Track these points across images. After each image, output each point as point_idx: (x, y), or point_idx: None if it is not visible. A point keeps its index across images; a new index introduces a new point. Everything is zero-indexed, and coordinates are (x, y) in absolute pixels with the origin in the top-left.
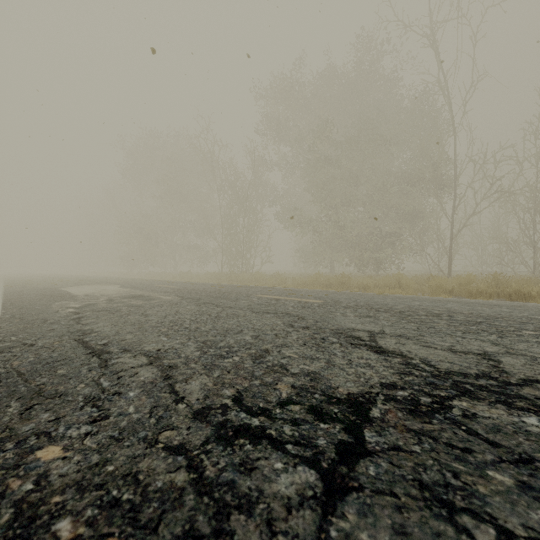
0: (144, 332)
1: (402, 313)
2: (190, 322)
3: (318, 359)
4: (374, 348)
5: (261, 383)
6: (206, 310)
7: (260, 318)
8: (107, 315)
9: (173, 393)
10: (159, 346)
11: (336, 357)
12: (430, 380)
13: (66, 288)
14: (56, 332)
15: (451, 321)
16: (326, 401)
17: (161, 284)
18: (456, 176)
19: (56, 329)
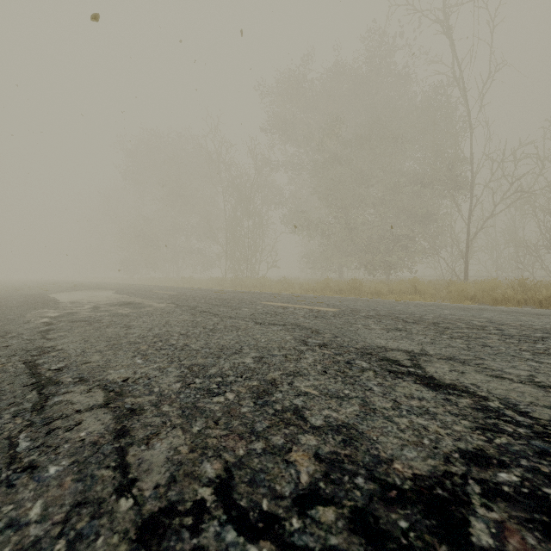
0: (117, 351)
1: (437, 325)
2: (178, 337)
3: (348, 399)
4: (423, 380)
5: (264, 448)
6: (201, 321)
7: (265, 331)
8: (83, 326)
9: (119, 470)
10: (129, 373)
11: (373, 394)
12: (540, 446)
13: (54, 295)
14: (8, 349)
15: (504, 335)
16: (379, 495)
17: (159, 290)
18: (473, 176)
19: (11, 346)
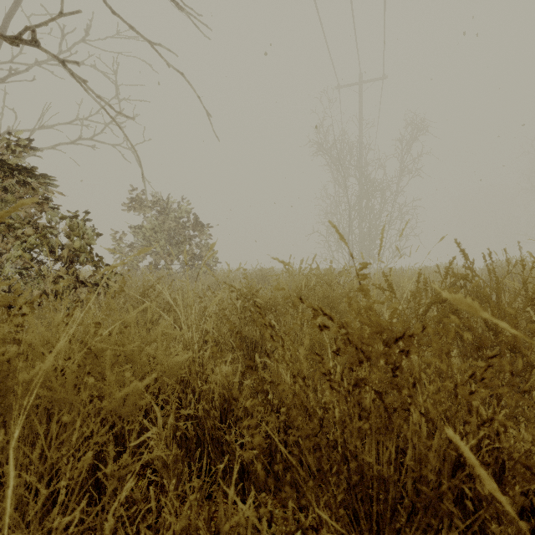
0: None
1: None
2: None
3: None
4: None
5: None
6: None
7: None
8: None
9: None
10: None
11: None
12: None
13: None
14: None
15: None
16: None
17: None
18: None
19: None
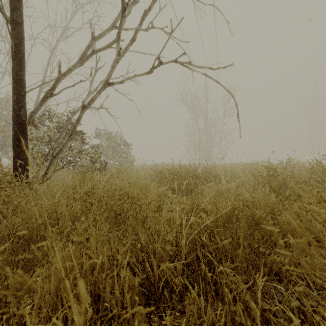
0: None
1: None
2: None
3: None
4: None
5: None
6: None
7: None
8: None
9: None
10: None
11: None
12: None
13: None
14: None
15: None
16: None
17: None
18: None
19: None
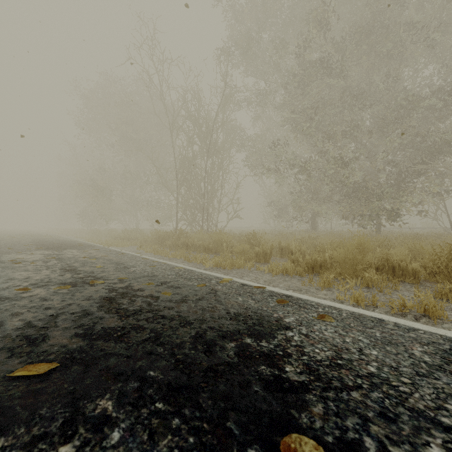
0: None
1: None
2: None
3: None
4: None
5: None
6: None
7: None
8: None
9: None
10: None
11: None
12: None
13: None
14: None
15: None
16: None
17: None
18: None
19: None
